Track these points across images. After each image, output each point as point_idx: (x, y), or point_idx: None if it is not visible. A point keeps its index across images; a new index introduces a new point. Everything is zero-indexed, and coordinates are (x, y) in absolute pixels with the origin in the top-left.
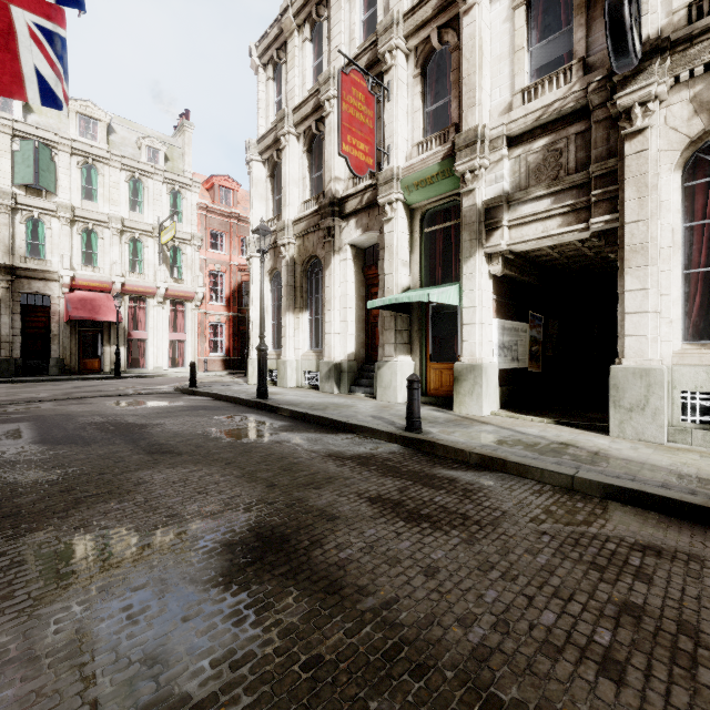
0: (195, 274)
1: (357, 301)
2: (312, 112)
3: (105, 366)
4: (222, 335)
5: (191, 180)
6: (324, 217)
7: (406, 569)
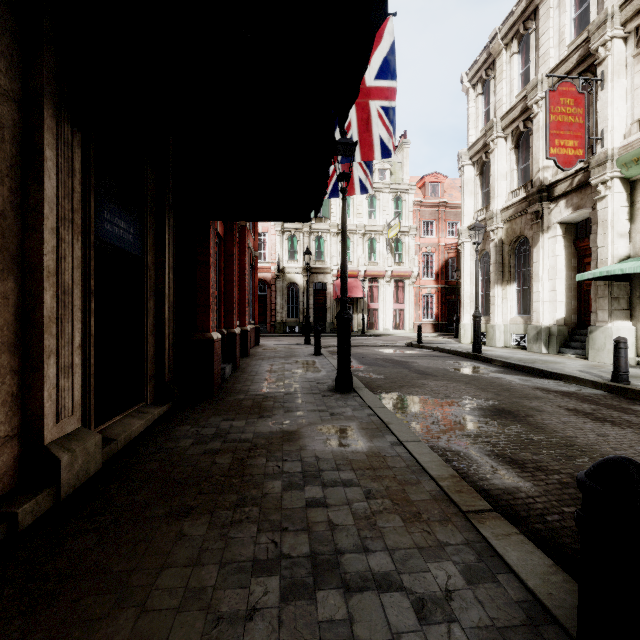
0: (412, 257)
1: (567, 271)
2: (519, 115)
3: (354, 328)
4: (431, 304)
5: (408, 185)
6: (531, 204)
7: (585, 432)
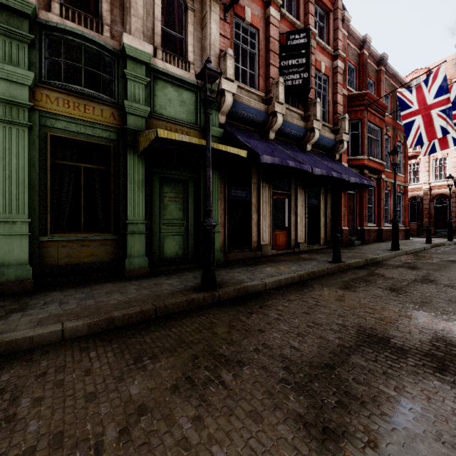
0: None
1: None
2: None
3: None
4: None
5: None
6: None
7: None
